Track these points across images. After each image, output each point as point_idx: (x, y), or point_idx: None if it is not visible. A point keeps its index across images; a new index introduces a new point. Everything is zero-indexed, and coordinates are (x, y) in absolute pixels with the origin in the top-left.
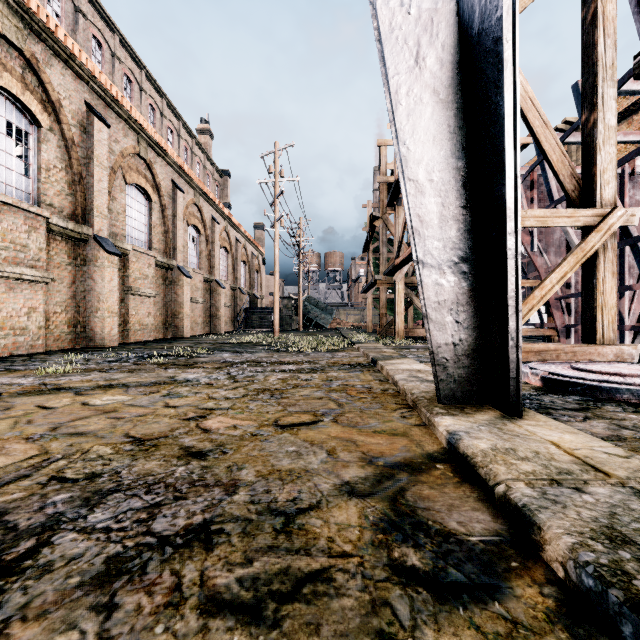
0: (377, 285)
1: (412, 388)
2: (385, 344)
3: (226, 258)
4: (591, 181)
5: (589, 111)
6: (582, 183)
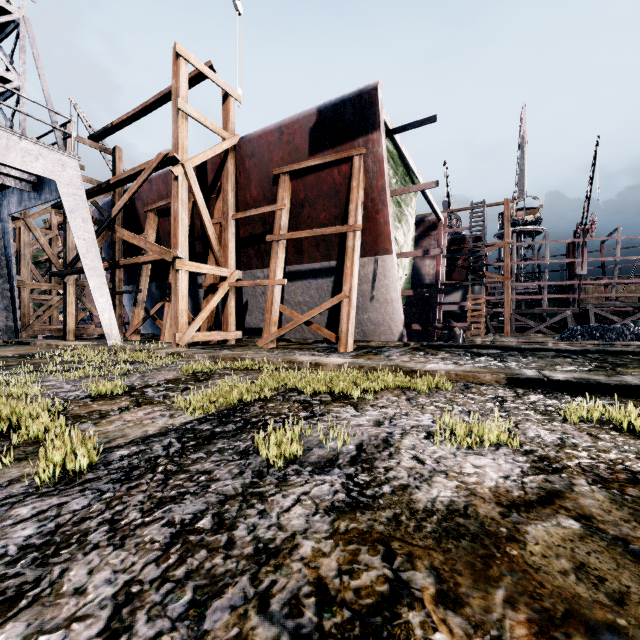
0: None
1: None
2: None
3: None
4: None
5: None
6: None
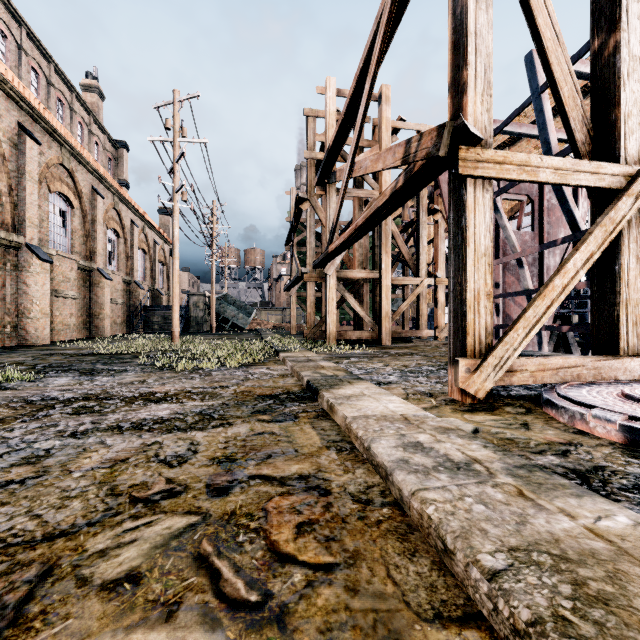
0: (304, 279)
1: (462, 526)
2: (316, 351)
3: (116, 243)
4: (611, 129)
5: (607, 32)
6: (594, 134)
